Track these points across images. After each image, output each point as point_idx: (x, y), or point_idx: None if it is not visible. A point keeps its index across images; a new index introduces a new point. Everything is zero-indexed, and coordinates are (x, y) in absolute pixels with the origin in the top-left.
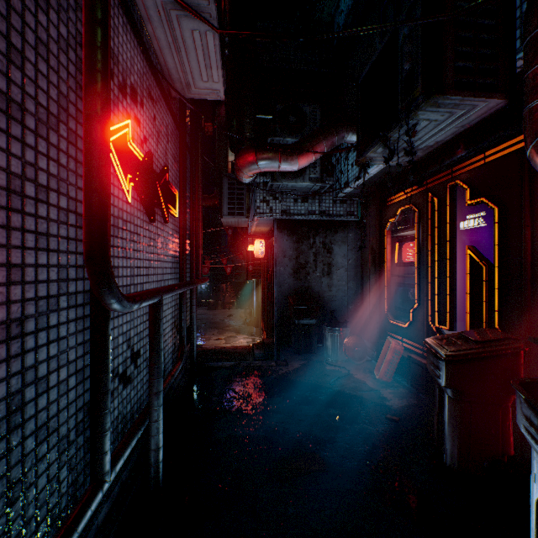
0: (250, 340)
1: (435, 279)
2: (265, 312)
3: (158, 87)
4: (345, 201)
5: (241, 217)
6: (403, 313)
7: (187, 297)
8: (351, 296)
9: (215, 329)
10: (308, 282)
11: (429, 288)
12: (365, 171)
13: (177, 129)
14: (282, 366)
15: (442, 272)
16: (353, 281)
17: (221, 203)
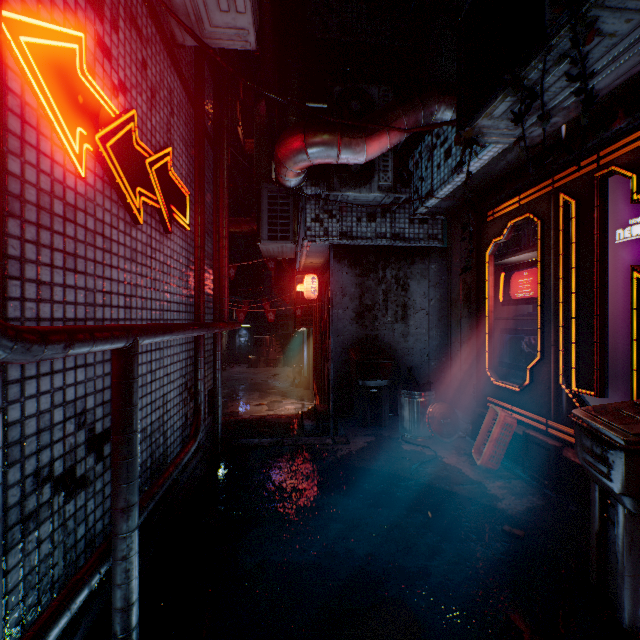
0: (300, 406)
1: (570, 320)
2: (318, 370)
3: (152, 21)
4: (425, 220)
5: (286, 242)
6: (509, 372)
7: (209, 348)
8: (434, 348)
9: (256, 391)
10: (375, 329)
11: (560, 334)
12: (470, 153)
13: (191, 104)
14: (342, 444)
15: (583, 309)
16: (436, 328)
17: (259, 224)
